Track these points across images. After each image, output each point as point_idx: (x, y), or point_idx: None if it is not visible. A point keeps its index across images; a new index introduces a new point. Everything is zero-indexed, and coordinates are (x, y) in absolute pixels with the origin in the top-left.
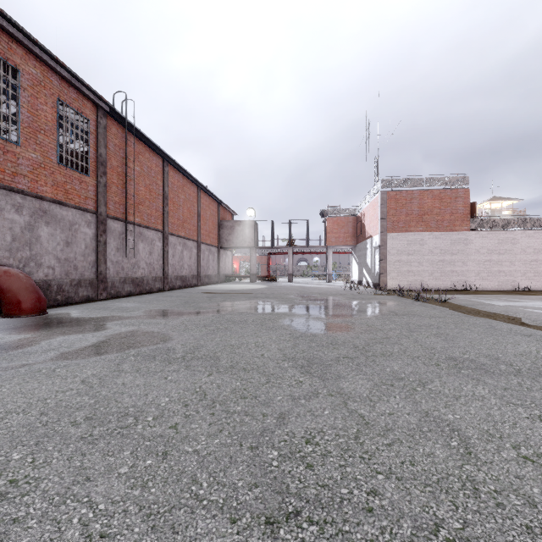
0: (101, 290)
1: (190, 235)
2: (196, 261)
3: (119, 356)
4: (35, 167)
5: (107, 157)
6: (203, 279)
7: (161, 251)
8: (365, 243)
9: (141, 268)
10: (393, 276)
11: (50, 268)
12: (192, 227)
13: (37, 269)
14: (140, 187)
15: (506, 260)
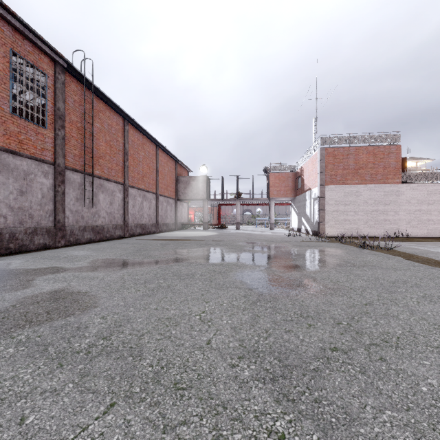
0: (59, 238)
1: (149, 187)
2: (155, 211)
3: None
4: None
5: (65, 112)
6: (162, 226)
7: (121, 202)
8: (304, 195)
9: (102, 216)
10: (331, 224)
11: (1, 216)
12: (151, 181)
13: None
14: (100, 142)
15: (434, 210)
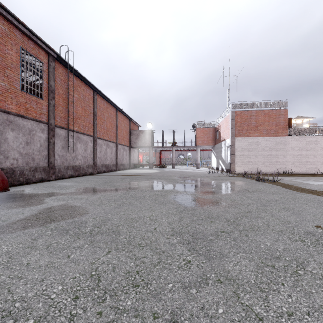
0: (51, 174)
1: (111, 138)
2: (115, 155)
3: (40, 230)
4: (4, 91)
5: (55, 88)
6: (120, 166)
7: (92, 149)
8: (220, 144)
9: (79, 159)
10: (239, 164)
11: (14, 159)
12: (113, 134)
13: (5, 160)
14: (78, 108)
15: (311, 154)
